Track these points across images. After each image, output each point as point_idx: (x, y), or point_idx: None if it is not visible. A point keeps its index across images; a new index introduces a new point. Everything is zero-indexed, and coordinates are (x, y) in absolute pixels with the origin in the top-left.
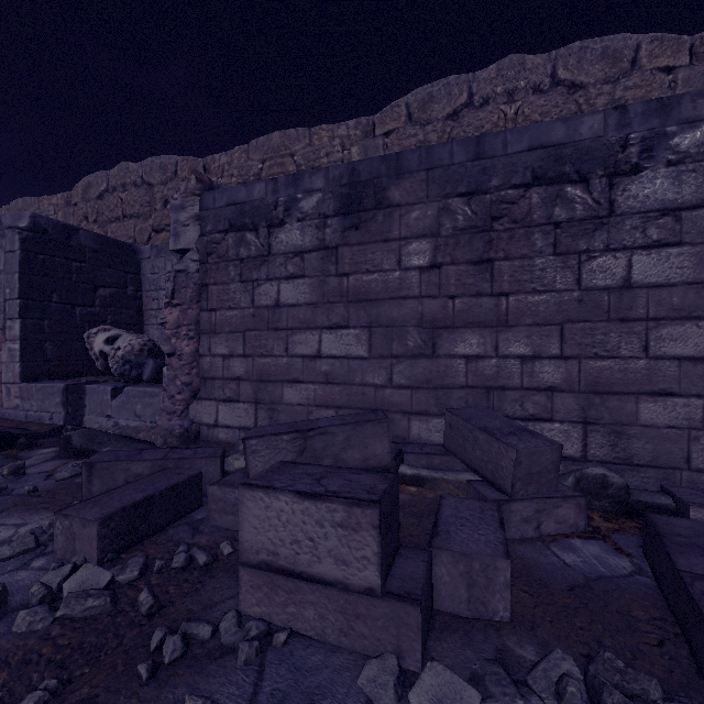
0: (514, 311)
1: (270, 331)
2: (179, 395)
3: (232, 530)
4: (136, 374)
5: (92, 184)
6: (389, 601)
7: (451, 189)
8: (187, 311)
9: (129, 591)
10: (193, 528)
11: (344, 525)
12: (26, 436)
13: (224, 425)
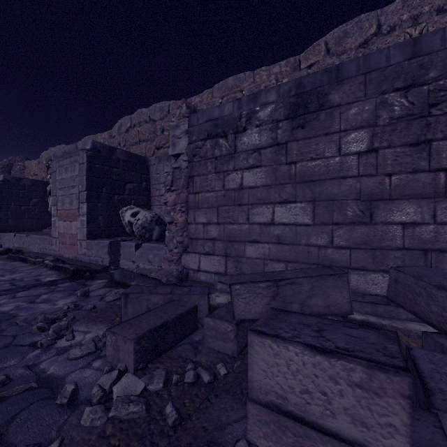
0: None
1: (235, 206)
2: (175, 249)
3: (222, 353)
4: (149, 235)
5: (123, 124)
6: None
7: (388, 86)
8: (180, 194)
9: (156, 399)
10: (194, 348)
11: (364, 386)
12: (90, 271)
13: (204, 270)
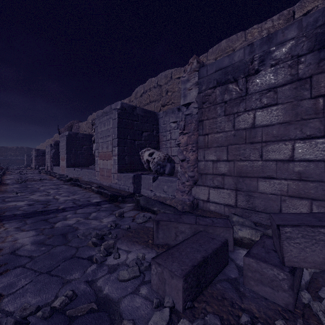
0: None
1: (246, 144)
2: (187, 182)
3: (271, 301)
4: (162, 170)
5: (138, 91)
6: None
7: None
8: (191, 136)
9: None
10: (234, 287)
11: None
12: (121, 196)
13: (213, 201)
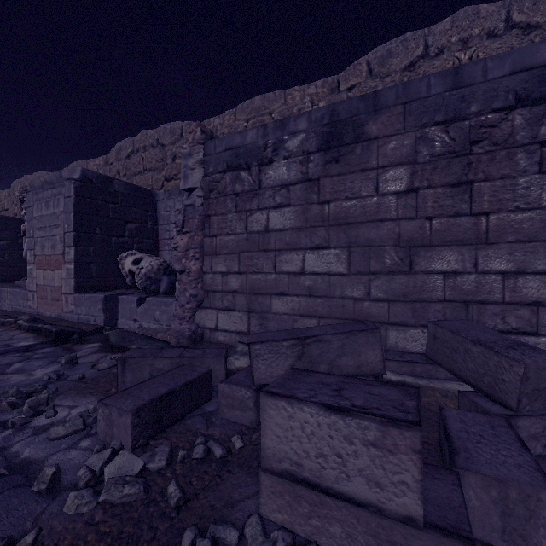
0: (494, 229)
1: (260, 252)
2: (188, 304)
3: (239, 424)
4: (155, 288)
5: (123, 148)
6: (433, 534)
7: (428, 119)
8: (194, 237)
9: (158, 479)
10: (206, 419)
11: (378, 445)
12: (78, 333)
13: (223, 329)
